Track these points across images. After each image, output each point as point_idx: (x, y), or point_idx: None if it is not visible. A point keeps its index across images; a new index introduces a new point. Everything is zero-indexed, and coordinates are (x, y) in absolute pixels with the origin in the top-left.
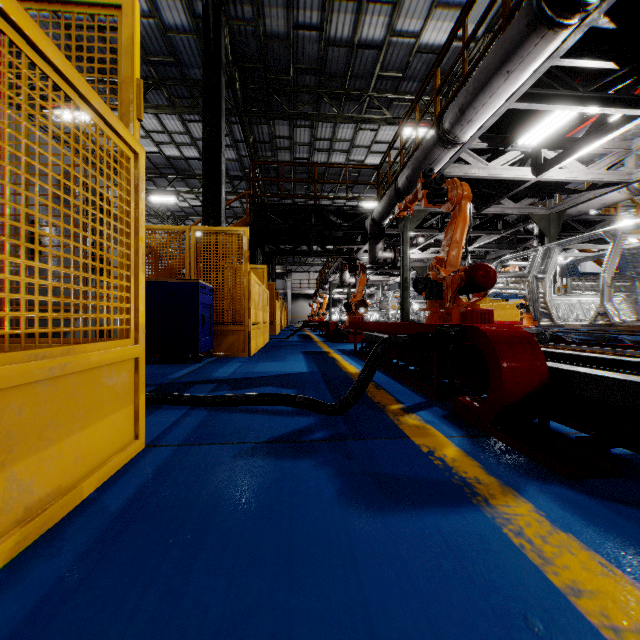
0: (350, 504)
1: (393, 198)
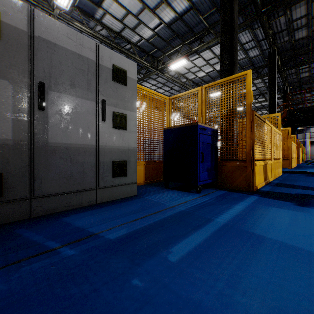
0: None
1: None
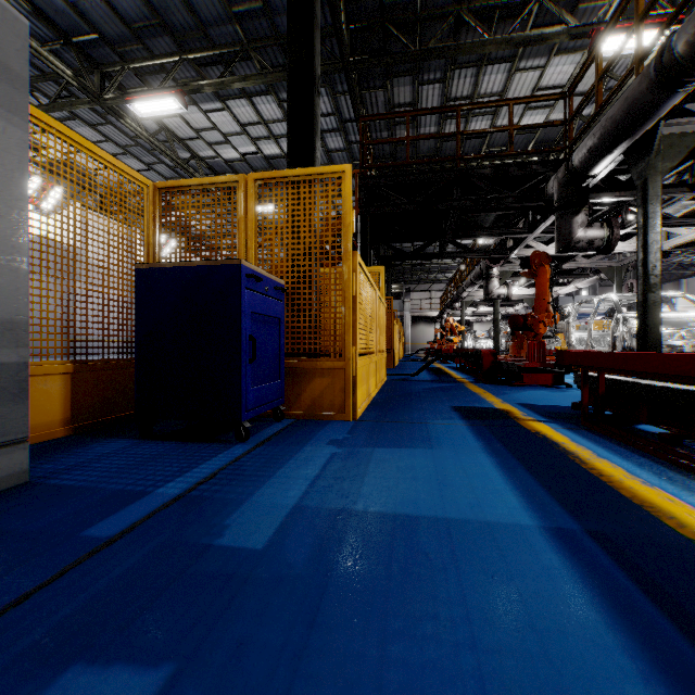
0: None
1: (643, 98)
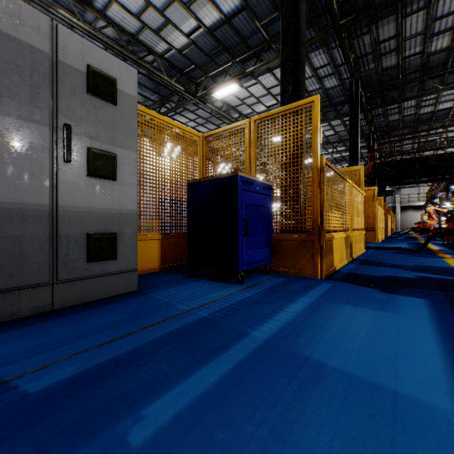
0: (412, 256)
1: None
